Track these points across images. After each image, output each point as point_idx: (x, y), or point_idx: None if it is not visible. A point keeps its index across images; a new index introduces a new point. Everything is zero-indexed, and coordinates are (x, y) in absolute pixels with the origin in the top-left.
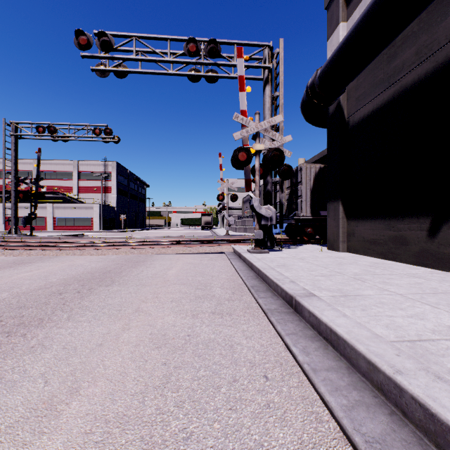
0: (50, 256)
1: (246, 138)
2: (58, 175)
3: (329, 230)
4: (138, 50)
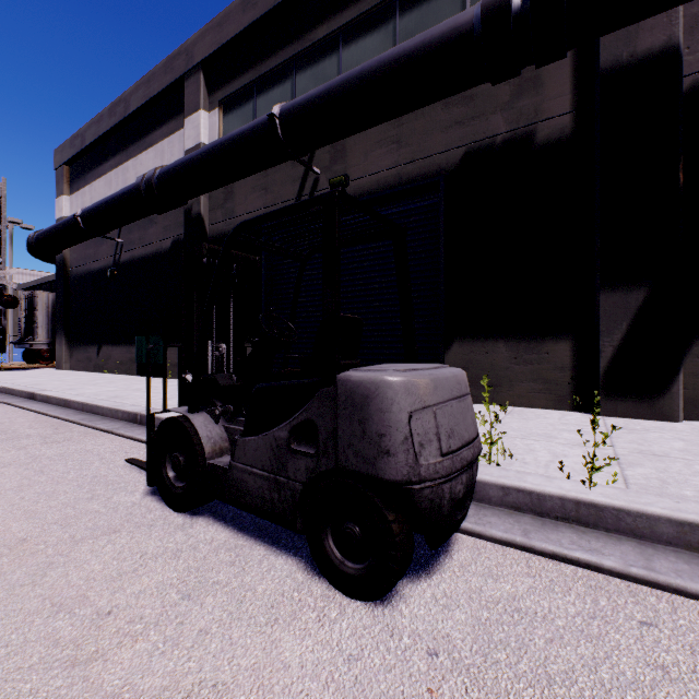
0: None
1: None
2: None
3: (58, 354)
4: None
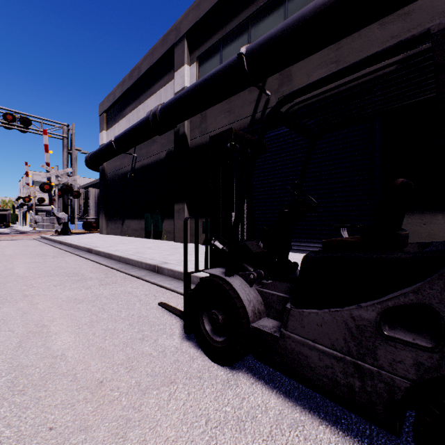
0: None
1: (50, 177)
2: None
3: (100, 225)
4: None
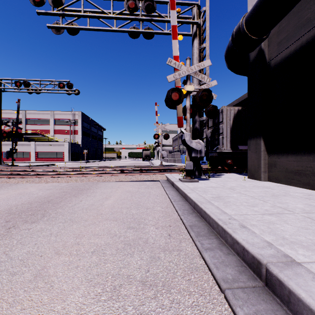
0: (11, 184)
1: (178, 81)
2: (39, 121)
3: (250, 162)
4: (86, 11)
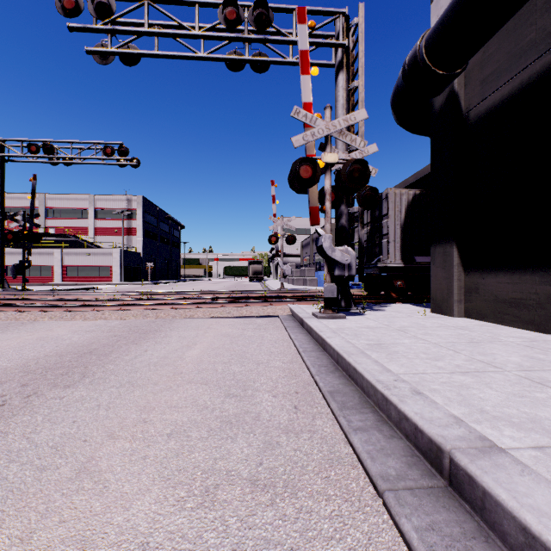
0: (23, 322)
1: (311, 145)
2: (69, 213)
3: (434, 284)
4: (153, 24)
